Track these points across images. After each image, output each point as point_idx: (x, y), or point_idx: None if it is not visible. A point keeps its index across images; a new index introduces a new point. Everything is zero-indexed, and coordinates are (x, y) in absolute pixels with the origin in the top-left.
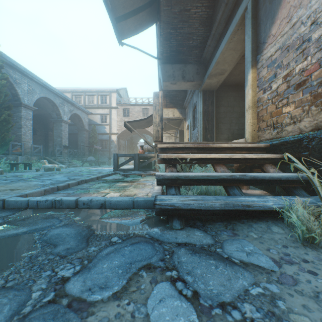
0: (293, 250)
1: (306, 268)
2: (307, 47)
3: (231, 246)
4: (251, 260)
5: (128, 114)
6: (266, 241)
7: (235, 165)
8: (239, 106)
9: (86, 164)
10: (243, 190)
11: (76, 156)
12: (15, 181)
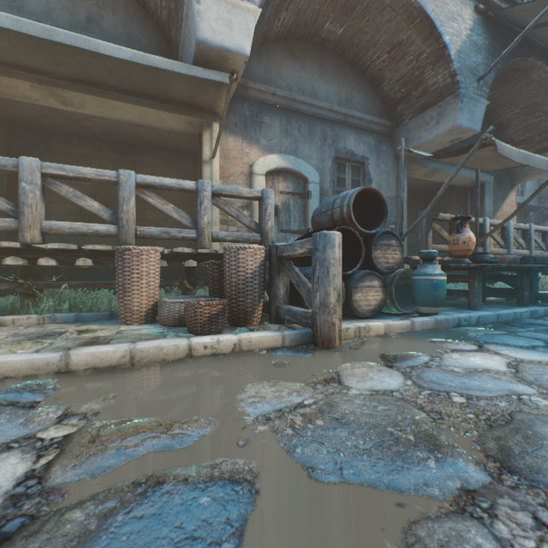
0: None
1: None
2: None
3: None
4: None
5: None
6: None
7: None
8: None
9: None
10: None
11: None
12: None
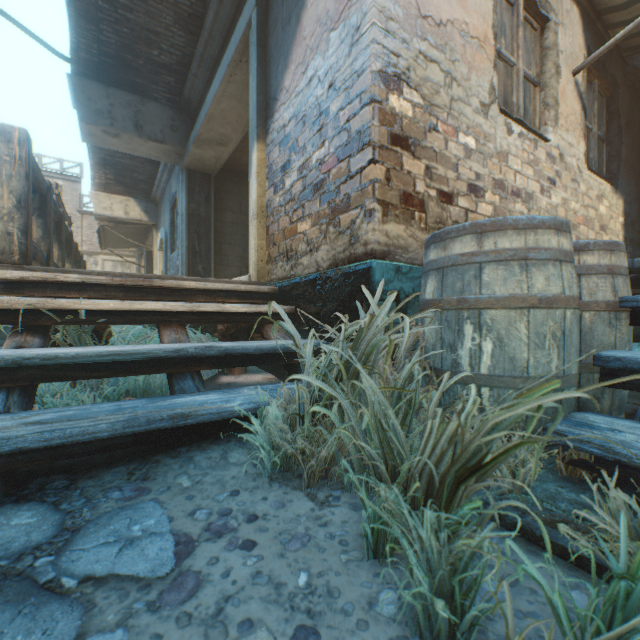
0: (245, 498)
1: (244, 537)
2: (326, 124)
3: (96, 535)
4: (117, 566)
5: None
6: (206, 489)
7: (221, 326)
8: None
9: None
10: (233, 378)
11: None
12: None
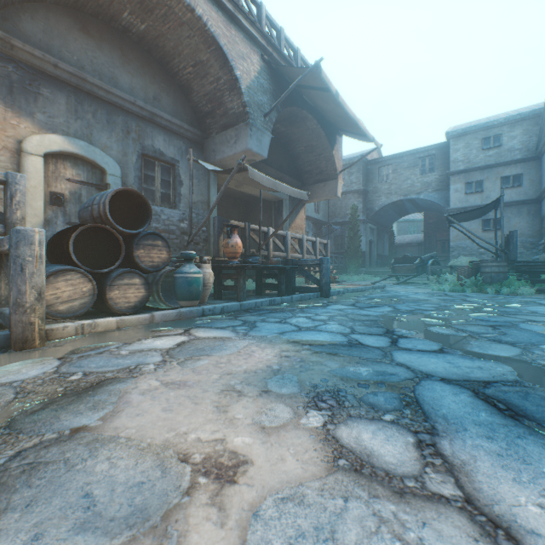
0: None
1: None
2: None
3: None
4: None
5: None
6: None
7: None
8: None
9: None
10: None
11: None
12: (437, 293)
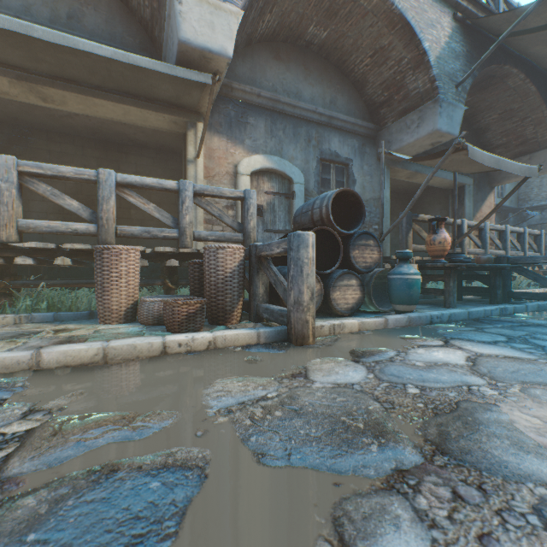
0: None
1: None
2: None
3: None
4: None
5: None
6: None
7: None
8: None
9: None
10: None
11: None
12: None
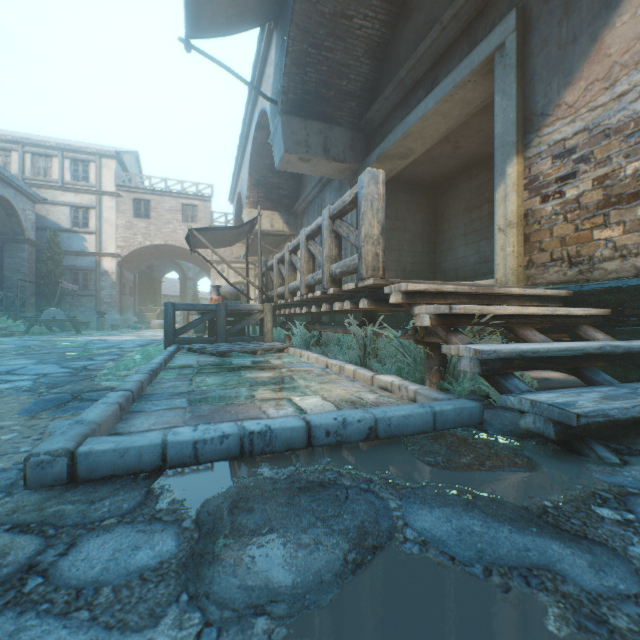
0: None
1: None
2: None
3: None
4: None
5: (147, 213)
6: None
7: None
8: (414, 222)
9: (39, 328)
10: (536, 374)
11: (2, 307)
12: None
